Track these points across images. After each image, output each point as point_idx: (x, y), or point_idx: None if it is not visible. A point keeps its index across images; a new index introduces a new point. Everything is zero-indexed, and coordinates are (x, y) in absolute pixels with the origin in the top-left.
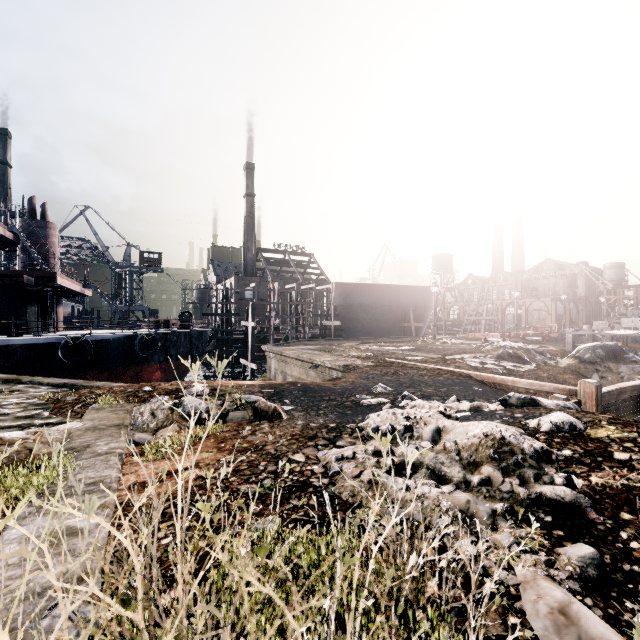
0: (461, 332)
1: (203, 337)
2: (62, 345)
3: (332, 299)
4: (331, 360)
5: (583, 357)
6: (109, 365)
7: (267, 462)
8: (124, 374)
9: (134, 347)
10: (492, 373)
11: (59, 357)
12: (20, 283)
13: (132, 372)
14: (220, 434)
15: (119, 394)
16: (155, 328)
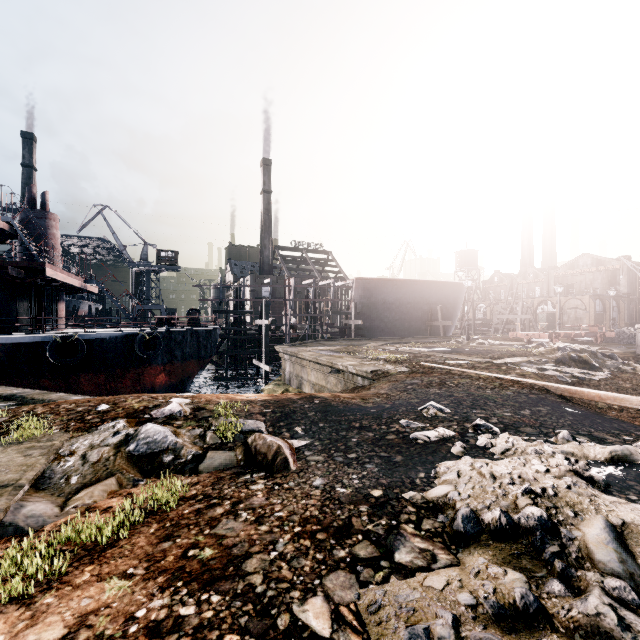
0: (491, 332)
1: (212, 336)
2: (50, 345)
3: (352, 296)
4: (355, 364)
5: None
6: (106, 367)
7: (238, 637)
8: (123, 377)
9: (134, 347)
10: (558, 382)
11: (48, 358)
12: (8, 276)
13: (132, 375)
14: (175, 508)
15: (60, 416)
16: (158, 326)
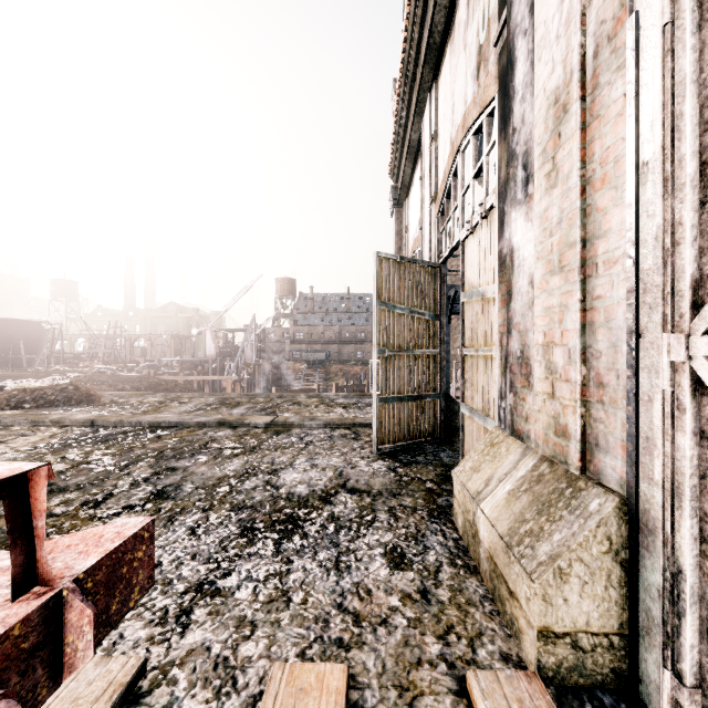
0: None
1: None
2: None
3: None
4: None
5: (139, 371)
6: None
7: None
8: None
9: None
10: None
11: None
12: None
13: None
14: None
15: None
16: None
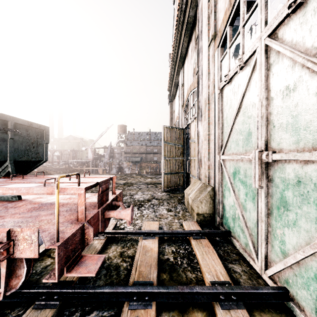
0: None
1: None
2: None
3: None
4: None
5: (60, 165)
6: None
7: None
8: None
9: None
10: None
11: None
12: None
13: None
14: None
15: None
16: None
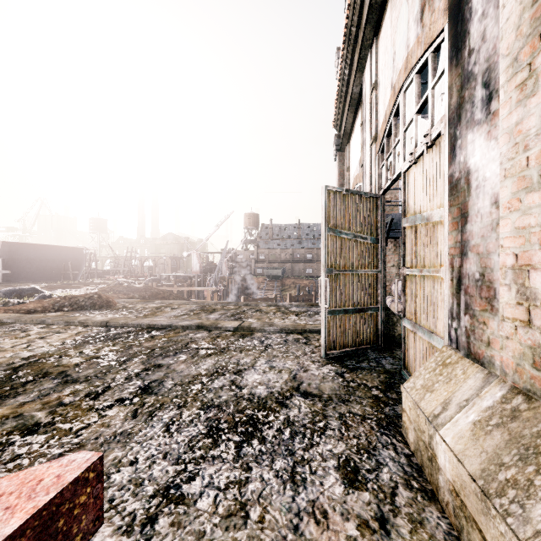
0: None
1: None
2: None
3: None
4: None
5: (146, 283)
6: None
7: None
8: None
9: None
10: None
11: None
12: None
13: None
14: None
15: None
16: None
